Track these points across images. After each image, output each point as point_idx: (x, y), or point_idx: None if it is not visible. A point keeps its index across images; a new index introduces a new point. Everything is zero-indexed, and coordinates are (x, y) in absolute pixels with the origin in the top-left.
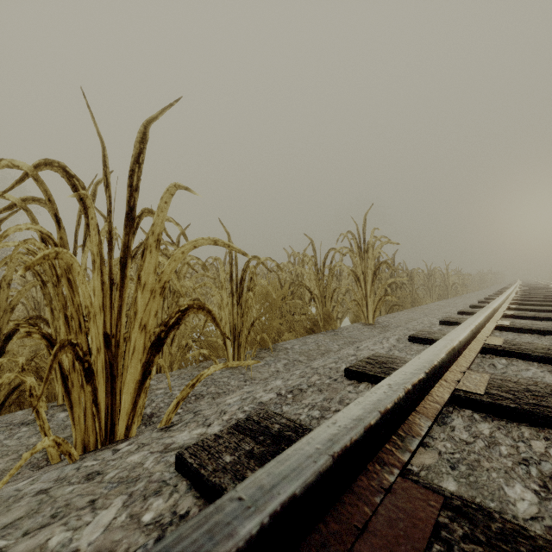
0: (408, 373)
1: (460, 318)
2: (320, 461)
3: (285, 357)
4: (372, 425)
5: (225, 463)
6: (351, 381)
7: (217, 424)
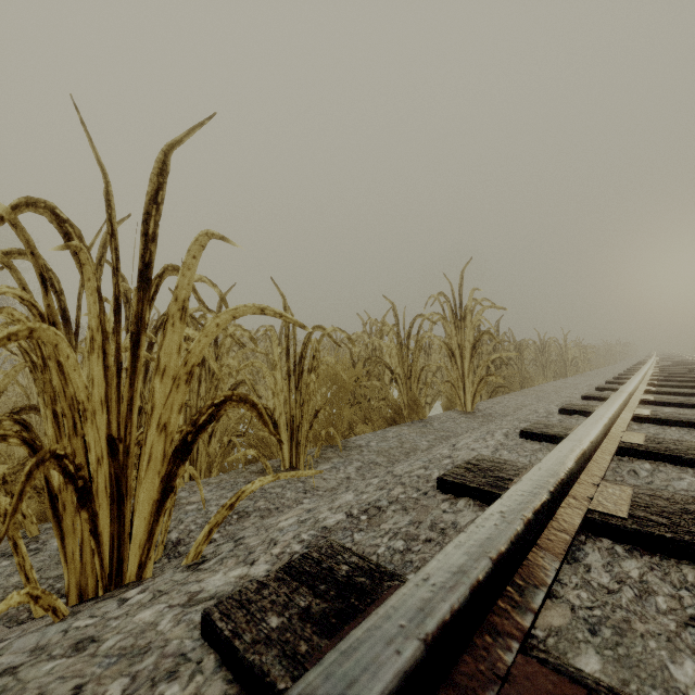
0: (526, 494)
1: (585, 405)
2: (406, 652)
3: (359, 458)
4: (480, 582)
5: (270, 629)
6: (446, 496)
7: (263, 562)
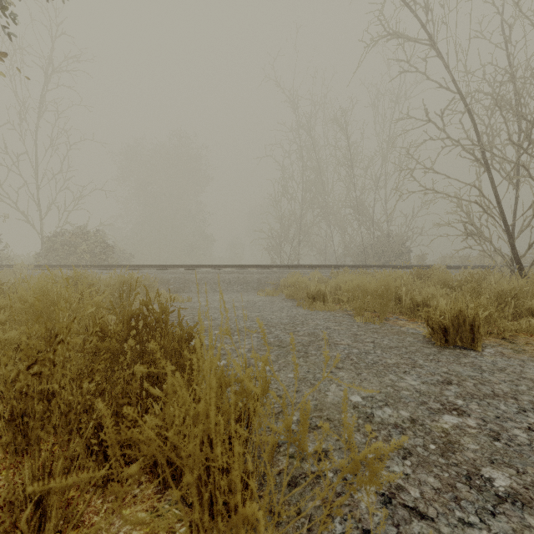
0: None
1: None
2: None
3: None
4: None
5: None
6: None
7: None
